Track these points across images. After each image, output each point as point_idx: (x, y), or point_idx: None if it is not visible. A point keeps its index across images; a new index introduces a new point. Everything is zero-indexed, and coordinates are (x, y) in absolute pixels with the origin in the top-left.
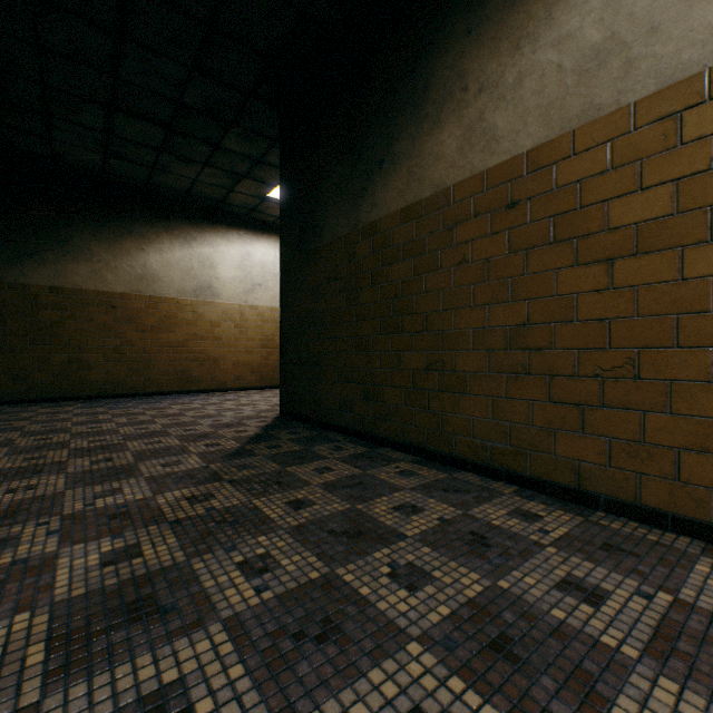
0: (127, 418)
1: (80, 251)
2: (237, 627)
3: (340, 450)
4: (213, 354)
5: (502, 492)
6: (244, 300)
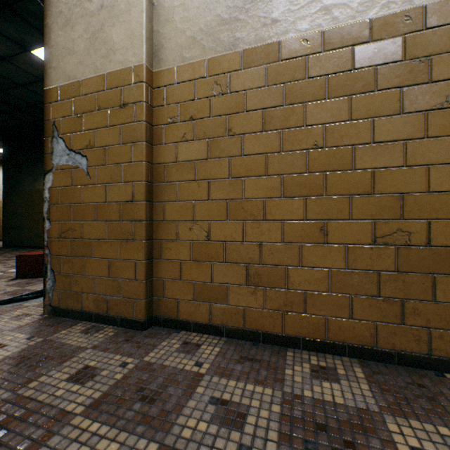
0: None
1: None
2: (3, 257)
3: (27, 250)
4: None
5: None
6: None
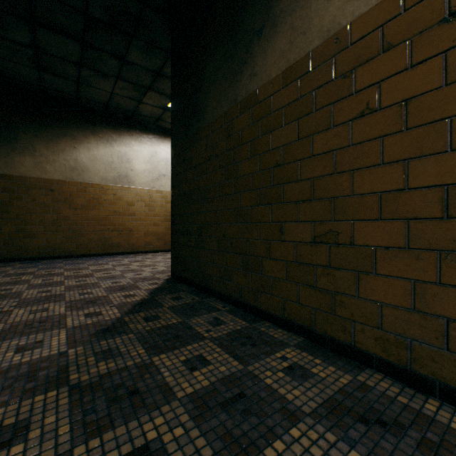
0: (43, 279)
1: (25, 147)
2: None
3: (218, 325)
4: (129, 226)
5: (455, 431)
6: (152, 186)
